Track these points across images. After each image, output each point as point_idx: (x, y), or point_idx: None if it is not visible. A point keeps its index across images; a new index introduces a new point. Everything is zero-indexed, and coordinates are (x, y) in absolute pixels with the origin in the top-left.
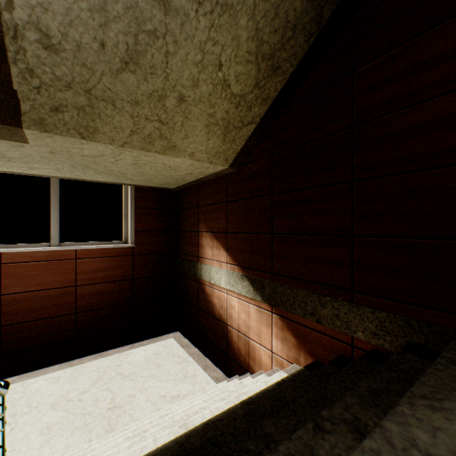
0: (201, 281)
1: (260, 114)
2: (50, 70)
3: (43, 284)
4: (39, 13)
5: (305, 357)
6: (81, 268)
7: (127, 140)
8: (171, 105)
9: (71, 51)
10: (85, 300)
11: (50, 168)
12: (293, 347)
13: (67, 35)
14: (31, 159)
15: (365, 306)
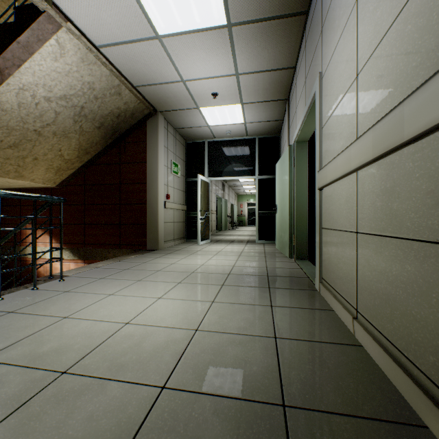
0: (25, 259)
1: (79, 166)
2: None
3: None
4: None
5: None
6: None
7: None
8: (29, 160)
9: None
10: None
11: None
12: None
13: None
14: None
15: (124, 249)
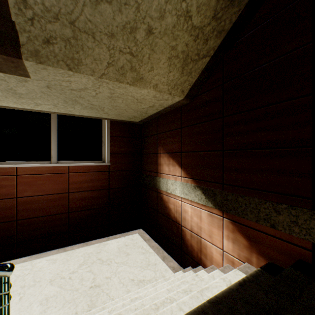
0: (160, 191)
1: (214, 47)
2: (40, 0)
3: (46, 191)
4: None
5: (257, 258)
6: (72, 179)
7: (104, 72)
8: (140, 38)
9: None
10: (75, 203)
11: (49, 104)
12: (245, 248)
13: None
14: (35, 94)
15: None
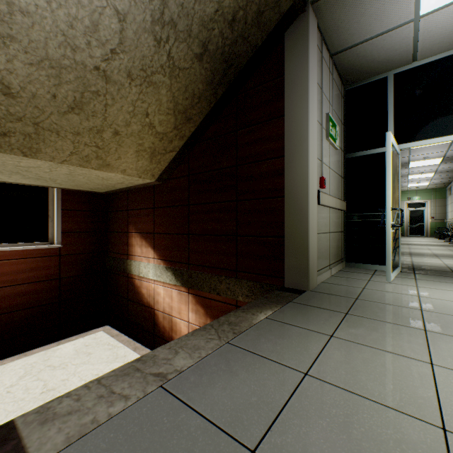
0: (131, 275)
1: (179, 145)
2: (5, 108)
3: None
4: (5, 74)
5: (210, 320)
6: (1, 270)
7: (66, 159)
8: (107, 137)
9: (27, 98)
10: (6, 302)
11: None
12: (203, 315)
13: (25, 88)
14: None
15: (243, 279)
